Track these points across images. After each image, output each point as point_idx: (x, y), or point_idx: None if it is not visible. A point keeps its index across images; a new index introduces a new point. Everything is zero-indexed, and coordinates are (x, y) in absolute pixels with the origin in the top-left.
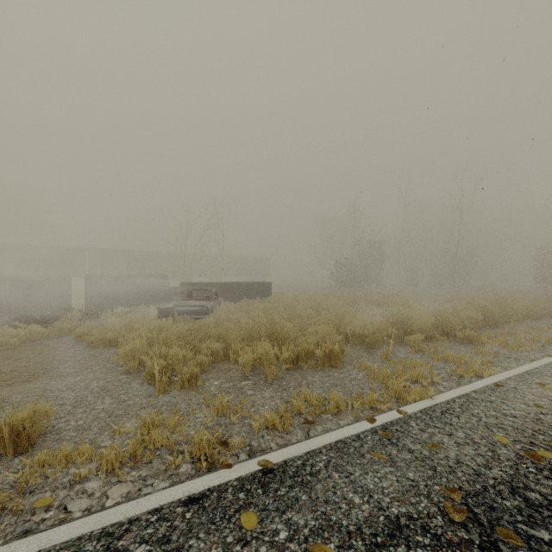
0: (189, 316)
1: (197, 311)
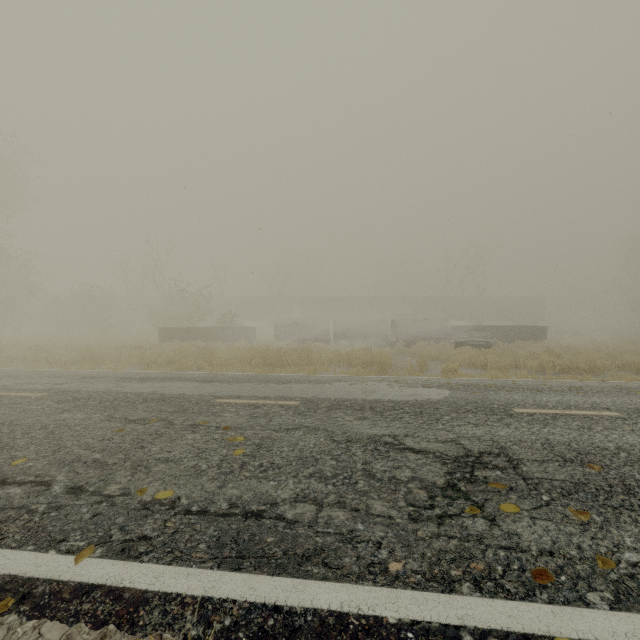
0: (476, 348)
1: (482, 345)
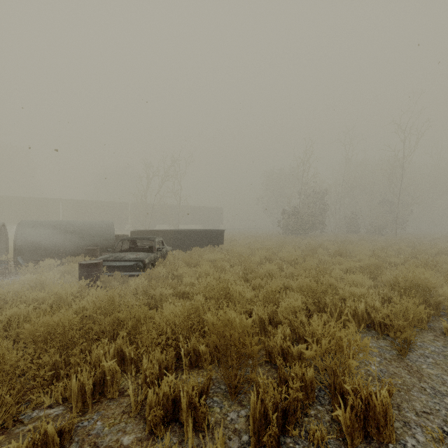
0: (121, 272)
1: (131, 267)
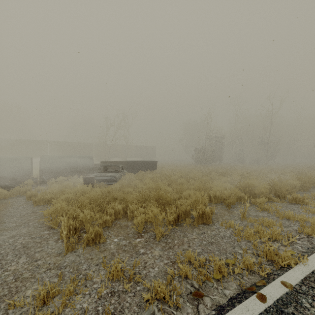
0: (104, 182)
1: (109, 180)
